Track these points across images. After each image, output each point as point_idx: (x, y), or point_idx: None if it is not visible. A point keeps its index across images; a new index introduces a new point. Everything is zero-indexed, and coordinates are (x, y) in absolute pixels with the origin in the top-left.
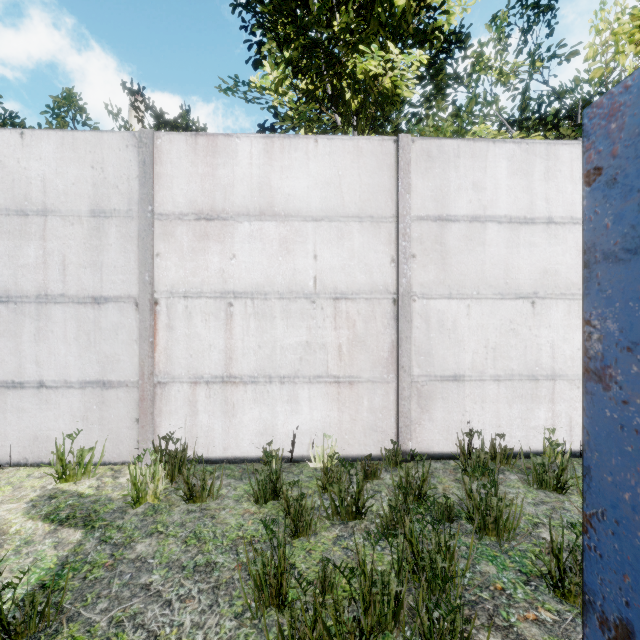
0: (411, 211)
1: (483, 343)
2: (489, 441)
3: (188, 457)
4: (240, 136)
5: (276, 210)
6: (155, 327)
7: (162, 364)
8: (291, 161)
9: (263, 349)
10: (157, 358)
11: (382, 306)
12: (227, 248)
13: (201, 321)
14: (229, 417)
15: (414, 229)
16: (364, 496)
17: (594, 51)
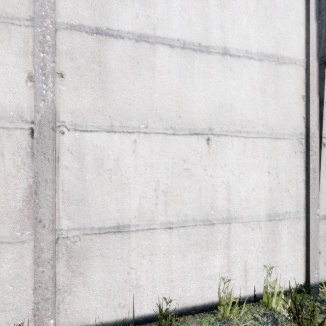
0: (58, 16)
1: (152, 185)
2: (157, 304)
3: None
4: None
5: None
6: None
7: None
8: None
9: None
10: None
11: (13, 139)
12: None
13: None
14: None
15: (62, 40)
16: None
17: None
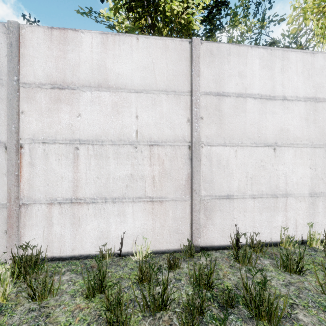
0: (200, 88)
1: (245, 174)
2: (249, 237)
3: (43, 258)
4: (84, 31)
5: (109, 84)
6: (20, 164)
7: (25, 191)
8: (120, 51)
9: (100, 179)
10: (22, 186)
11: (181, 150)
12: (74, 109)
13: (55, 160)
14: (76, 227)
15: (202, 100)
16: (168, 292)
17: (292, 19)
